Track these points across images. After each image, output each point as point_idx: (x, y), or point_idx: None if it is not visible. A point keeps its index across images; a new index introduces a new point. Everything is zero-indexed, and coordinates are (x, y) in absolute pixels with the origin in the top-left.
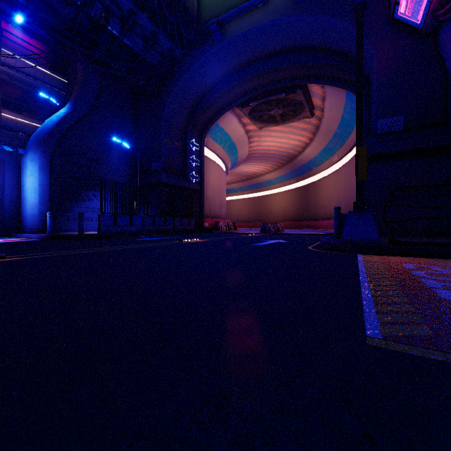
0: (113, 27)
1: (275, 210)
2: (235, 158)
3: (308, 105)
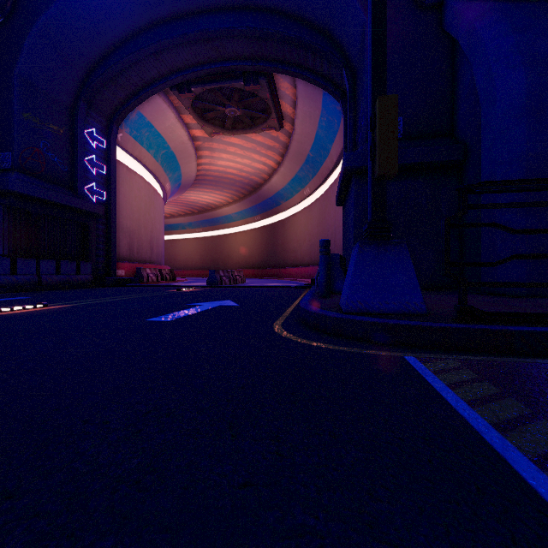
0: None
1: (235, 254)
2: (177, 177)
3: (275, 109)
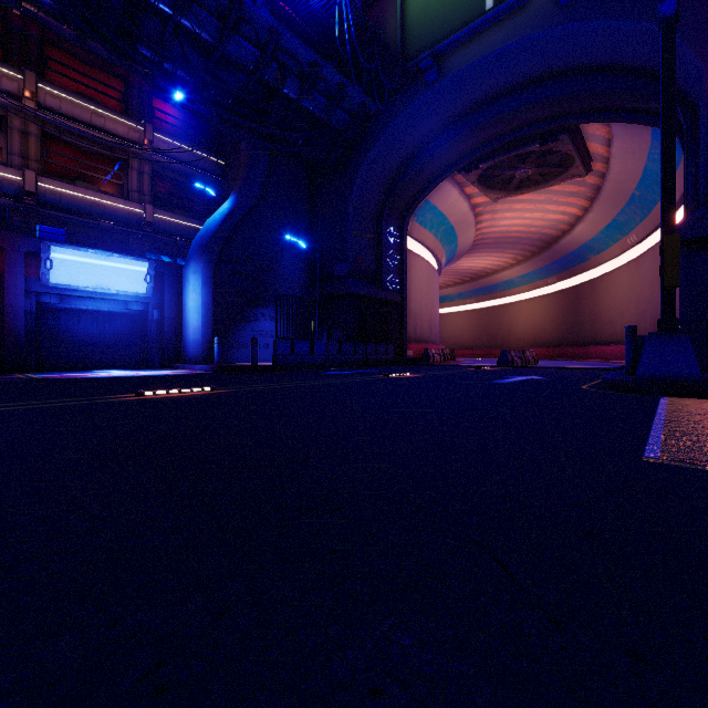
0: (289, 89)
1: (519, 329)
2: (453, 248)
3: (580, 156)
